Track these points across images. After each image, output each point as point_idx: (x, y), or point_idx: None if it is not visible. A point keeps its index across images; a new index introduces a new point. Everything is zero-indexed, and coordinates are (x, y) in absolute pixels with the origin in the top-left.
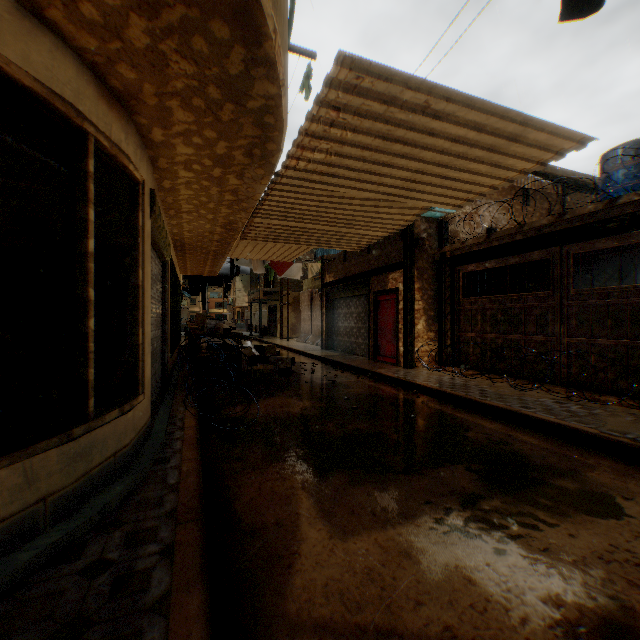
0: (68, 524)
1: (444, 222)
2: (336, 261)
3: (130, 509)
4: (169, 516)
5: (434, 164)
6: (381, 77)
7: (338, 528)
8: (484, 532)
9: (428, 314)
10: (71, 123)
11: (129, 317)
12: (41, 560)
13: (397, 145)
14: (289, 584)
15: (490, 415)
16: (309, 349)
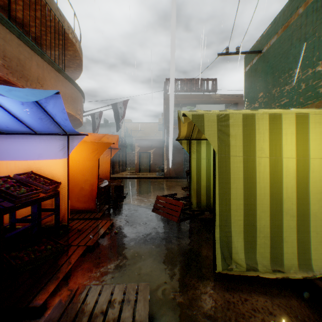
0: None
1: None
2: None
3: None
4: None
5: None
6: None
7: None
8: None
9: None
10: None
11: None
12: None
13: None
14: None
15: None
16: None
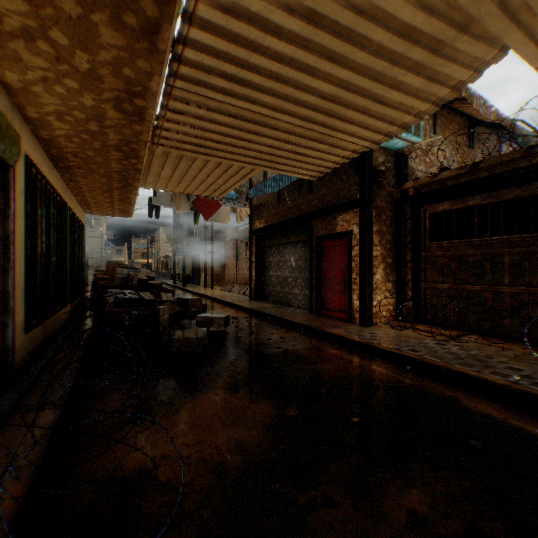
0: None
1: (404, 155)
2: (268, 205)
3: None
4: None
5: None
6: None
7: None
8: None
9: (386, 261)
10: None
11: None
12: None
13: None
14: None
15: None
16: (237, 299)
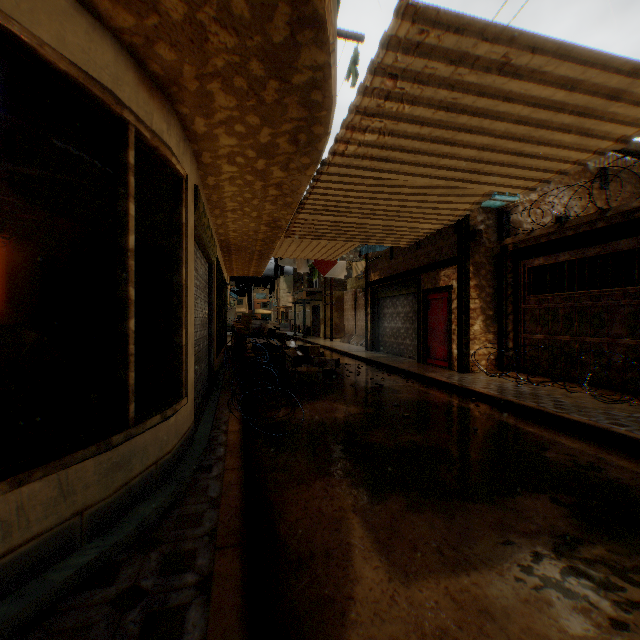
0: (104, 540)
1: (504, 212)
2: (382, 259)
3: (169, 525)
4: (208, 538)
5: (506, 138)
6: (450, 29)
7: (398, 567)
8: (590, 592)
9: (486, 314)
10: (110, 112)
11: (172, 317)
12: (74, 582)
13: (463, 117)
14: None
15: (569, 431)
16: (353, 350)
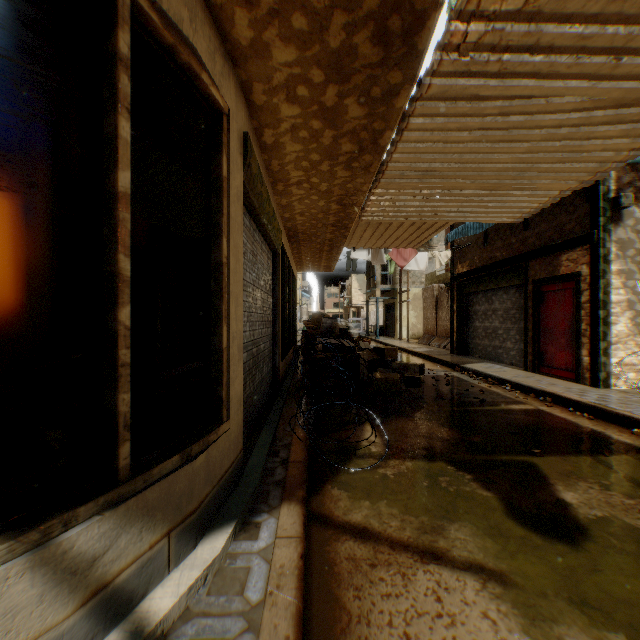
0: None
1: None
2: (472, 246)
3: None
4: None
5: None
6: None
7: None
8: None
9: (634, 309)
10: None
11: (209, 309)
12: None
13: None
14: None
15: None
16: (436, 353)
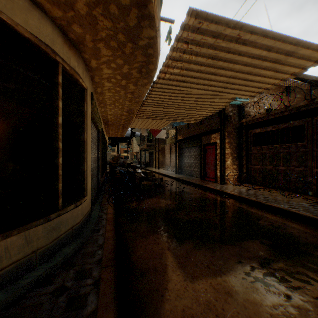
0: (47, 264)
1: (242, 106)
2: (183, 129)
3: (78, 257)
4: (98, 262)
5: (240, 72)
6: (213, 22)
7: (188, 274)
8: (276, 283)
9: (233, 155)
10: (50, 57)
11: (80, 157)
12: (33, 284)
13: (220, 62)
14: (162, 307)
15: (271, 211)
16: (169, 173)
